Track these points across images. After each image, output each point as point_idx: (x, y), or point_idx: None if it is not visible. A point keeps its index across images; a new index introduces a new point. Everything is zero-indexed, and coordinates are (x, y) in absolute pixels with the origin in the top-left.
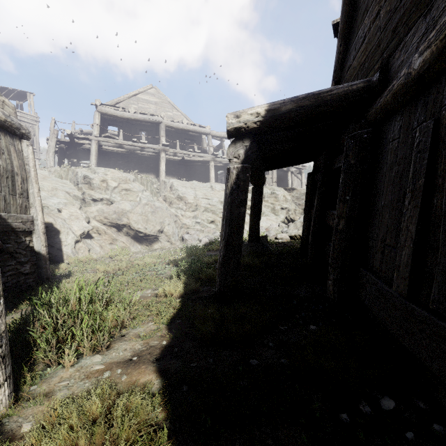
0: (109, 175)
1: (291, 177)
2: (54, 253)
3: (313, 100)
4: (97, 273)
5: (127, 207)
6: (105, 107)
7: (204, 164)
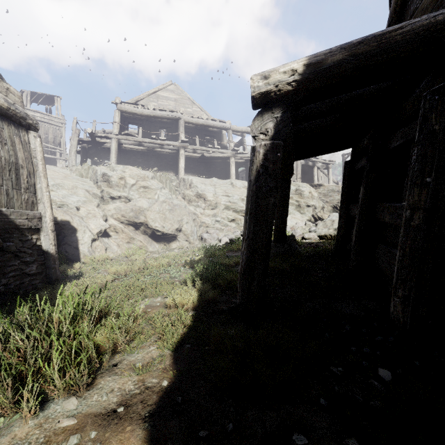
0: (127, 173)
1: (317, 173)
2: (71, 251)
3: (375, 43)
4: (106, 275)
5: (145, 204)
6: (125, 105)
7: (224, 161)
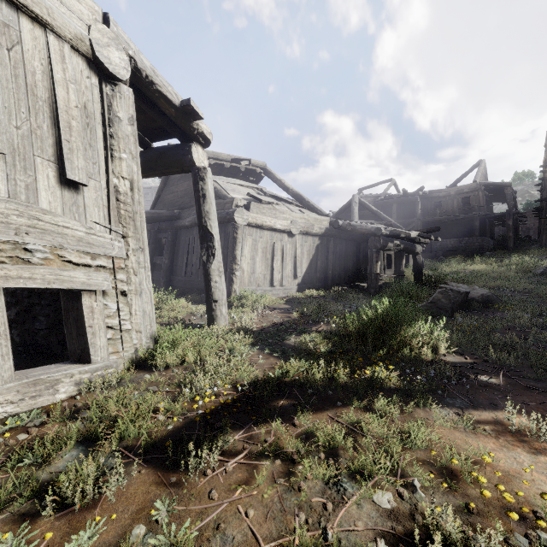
0: None
1: None
2: None
3: (157, 215)
4: None
5: None
6: None
7: None
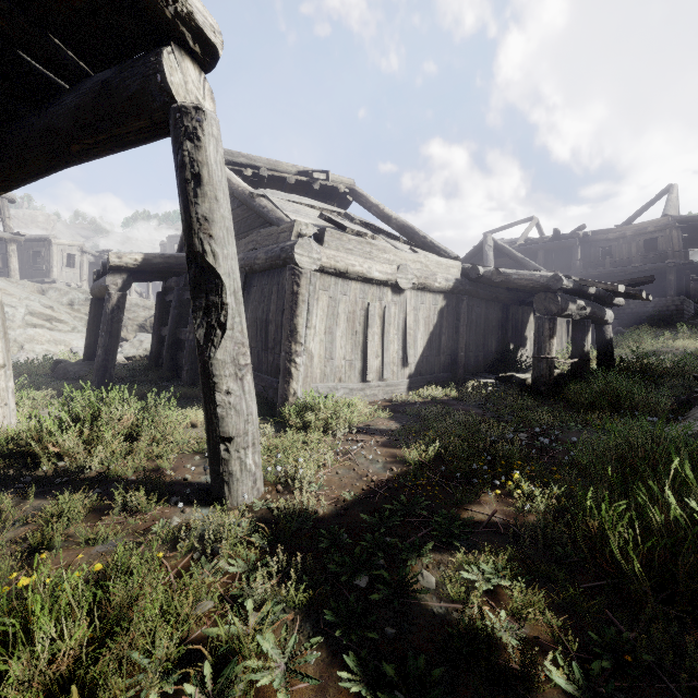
0: None
1: None
2: None
3: (175, 260)
4: None
5: None
6: None
7: None
